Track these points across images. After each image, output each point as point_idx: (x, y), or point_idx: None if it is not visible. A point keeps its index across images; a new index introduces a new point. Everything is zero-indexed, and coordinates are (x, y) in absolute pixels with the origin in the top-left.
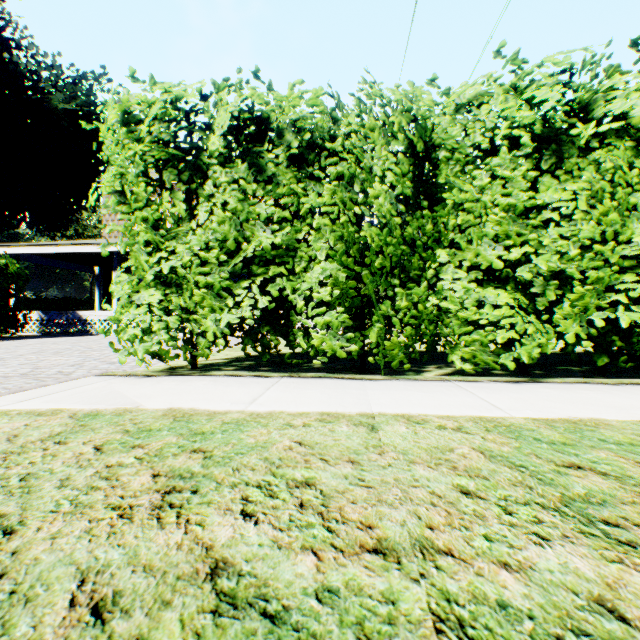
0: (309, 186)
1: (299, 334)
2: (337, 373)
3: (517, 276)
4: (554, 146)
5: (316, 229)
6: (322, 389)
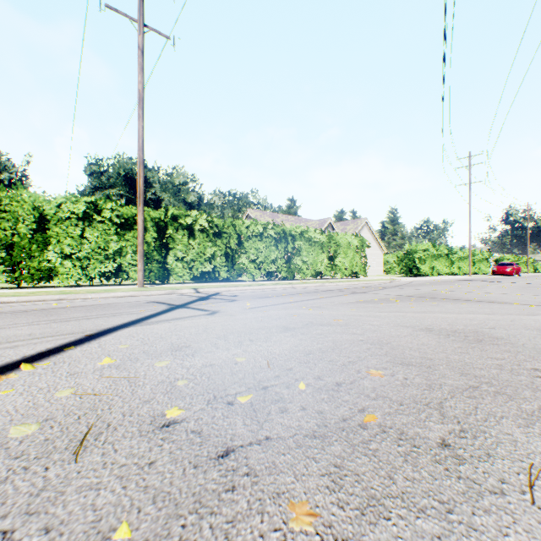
0: None
1: None
2: None
3: (79, 257)
4: (89, 220)
5: None
6: None
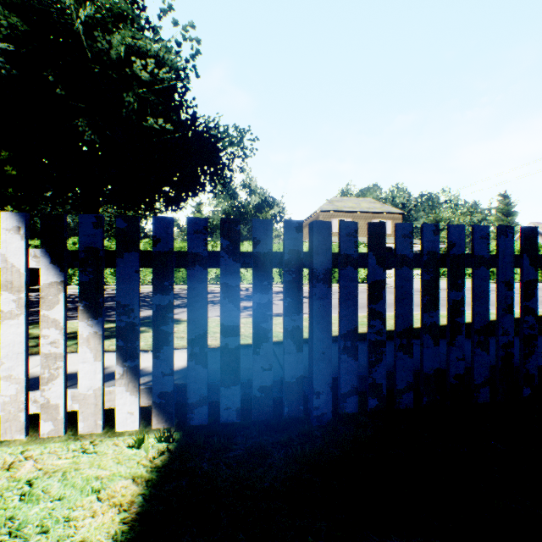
0: None
1: None
2: None
3: None
4: None
5: None
6: None
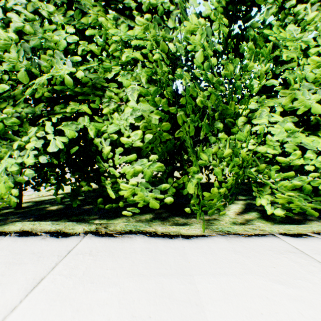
0: (119, 19)
1: (106, 183)
2: (150, 212)
3: None
4: None
5: (128, 71)
6: (125, 281)
